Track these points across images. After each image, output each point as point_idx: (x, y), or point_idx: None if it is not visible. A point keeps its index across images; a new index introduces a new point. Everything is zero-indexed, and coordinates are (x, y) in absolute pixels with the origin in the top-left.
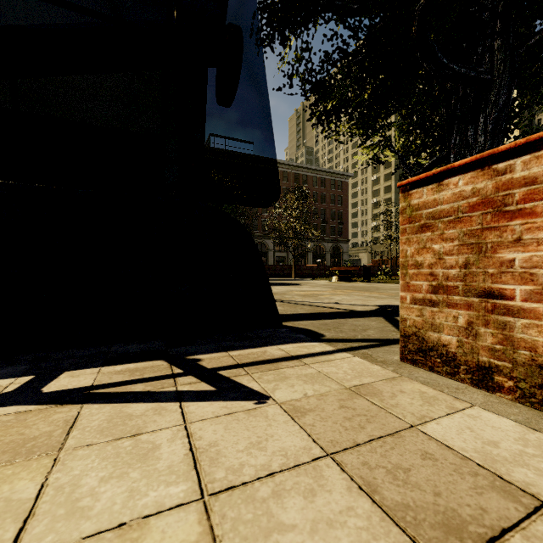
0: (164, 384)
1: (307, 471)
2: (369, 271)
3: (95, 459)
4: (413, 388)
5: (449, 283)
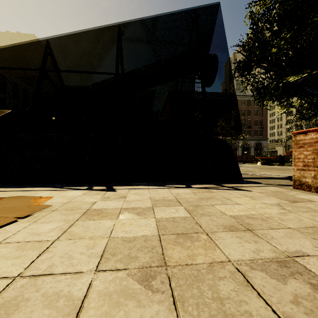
0: (220, 188)
1: (266, 197)
2: (283, 159)
3: (222, 193)
4: (295, 192)
5: (308, 164)
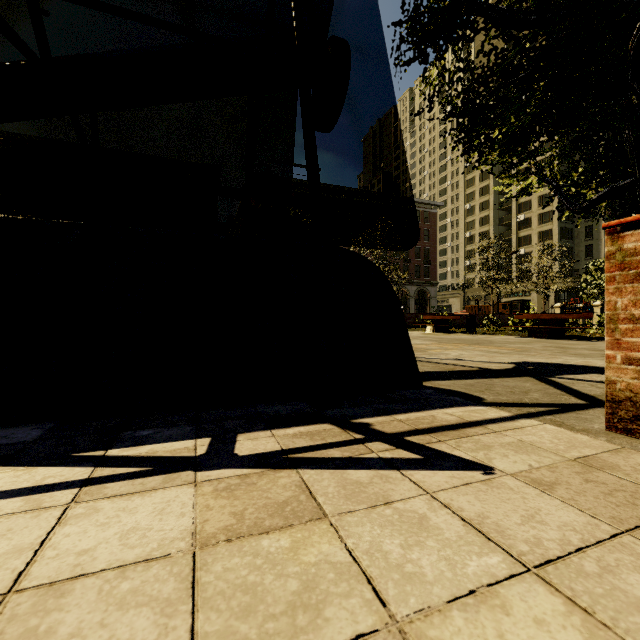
0: (359, 450)
1: (617, 548)
2: (473, 321)
3: (372, 526)
4: None
5: None
